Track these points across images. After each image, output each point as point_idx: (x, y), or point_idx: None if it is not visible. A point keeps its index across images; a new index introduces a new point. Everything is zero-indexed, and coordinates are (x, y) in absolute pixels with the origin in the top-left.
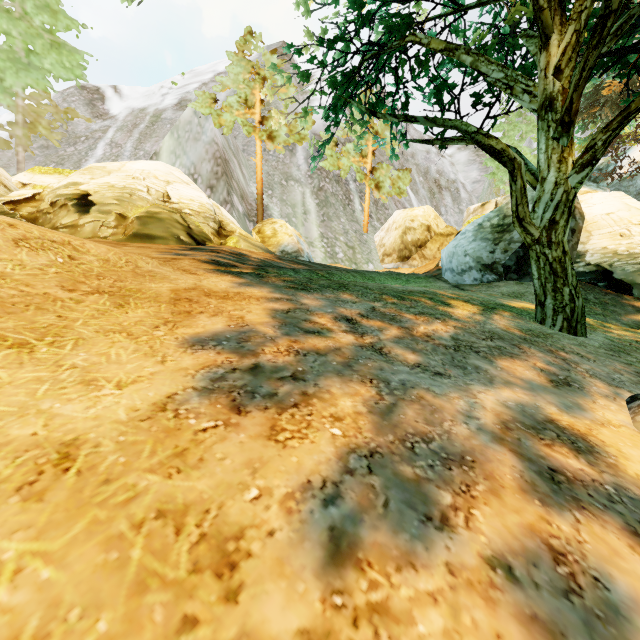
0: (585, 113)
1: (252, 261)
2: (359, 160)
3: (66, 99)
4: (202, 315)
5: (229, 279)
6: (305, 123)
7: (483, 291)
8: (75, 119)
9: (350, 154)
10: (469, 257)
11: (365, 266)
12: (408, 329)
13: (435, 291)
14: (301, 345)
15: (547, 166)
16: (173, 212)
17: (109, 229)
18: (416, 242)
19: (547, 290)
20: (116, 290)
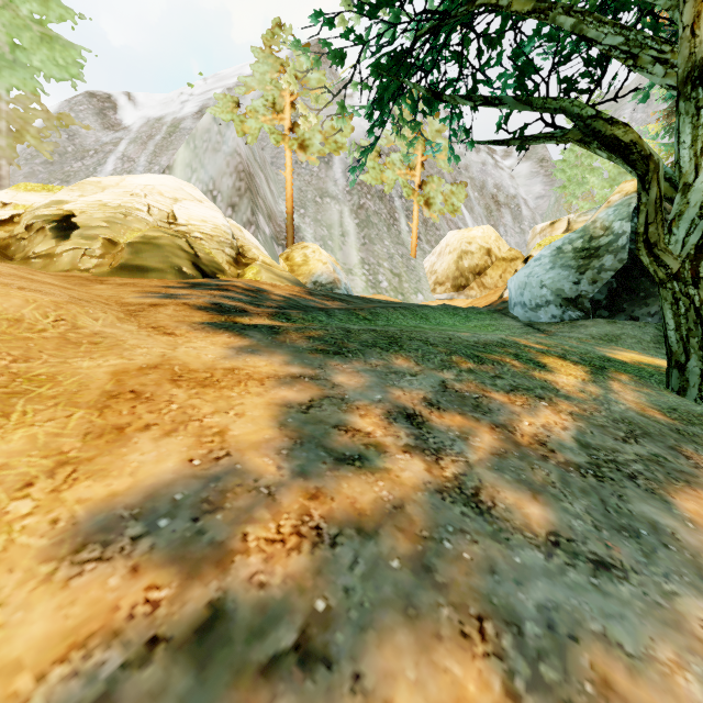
0: None
1: (272, 300)
2: (406, 173)
3: (73, 108)
4: (145, 434)
5: (224, 341)
6: (342, 123)
7: (566, 332)
8: (83, 131)
9: (395, 166)
10: (546, 289)
11: (413, 297)
12: (506, 429)
13: (515, 340)
14: (327, 506)
15: (694, 167)
16: (177, 236)
17: (93, 259)
18: (474, 268)
19: (691, 347)
20: (2, 382)
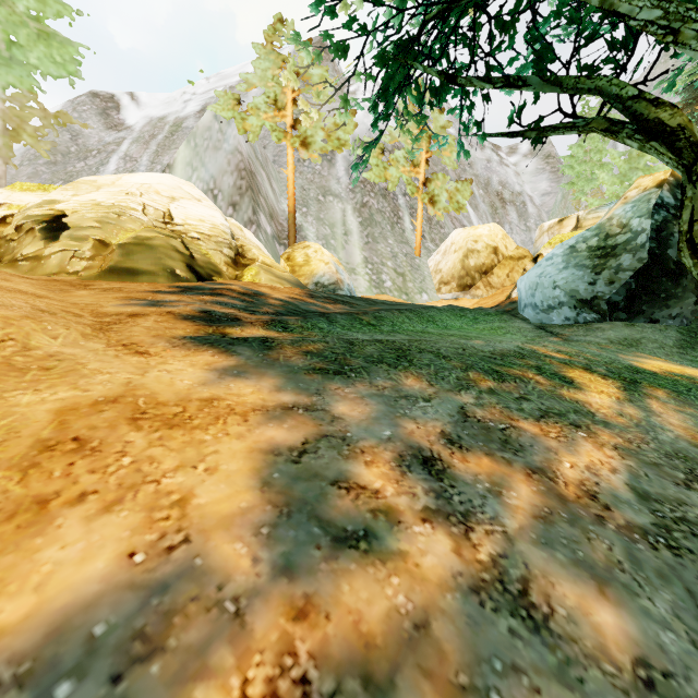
0: (696, 104)
1: (269, 305)
2: (410, 170)
3: (76, 108)
4: (75, 511)
5: (206, 360)
6: (344, 116)
7: (581, 336)
8: (86, 131)
9: (399, 163)
10: (560, 290)
11: (418, 297)
12: (546, 475)
13: (533, 348)
14: (319, 632)
15: None
16: (172, 237)
17: (82, 261)
18: (480, 267)
19: None
20: None
